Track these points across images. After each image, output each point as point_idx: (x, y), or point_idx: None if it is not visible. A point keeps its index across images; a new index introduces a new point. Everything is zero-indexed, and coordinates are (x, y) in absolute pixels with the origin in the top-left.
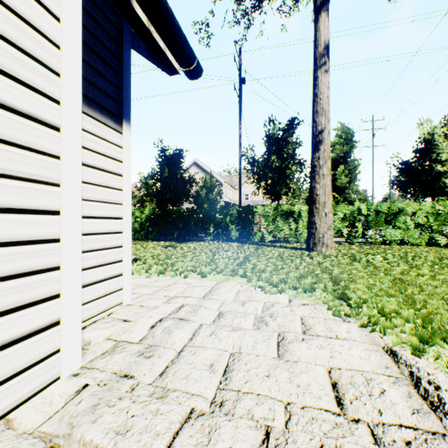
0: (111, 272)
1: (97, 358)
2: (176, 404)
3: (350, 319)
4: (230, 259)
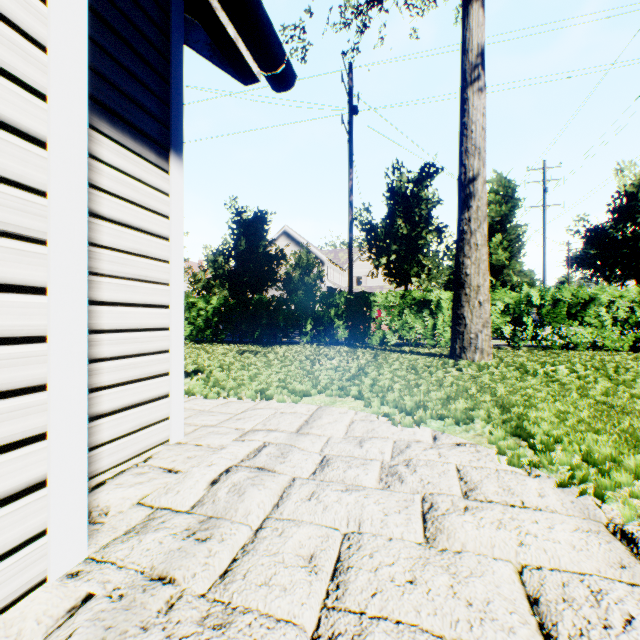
0: (151, 392)
1: (116, 541)
2: None
3: (538, 471)
4: (337, 371)
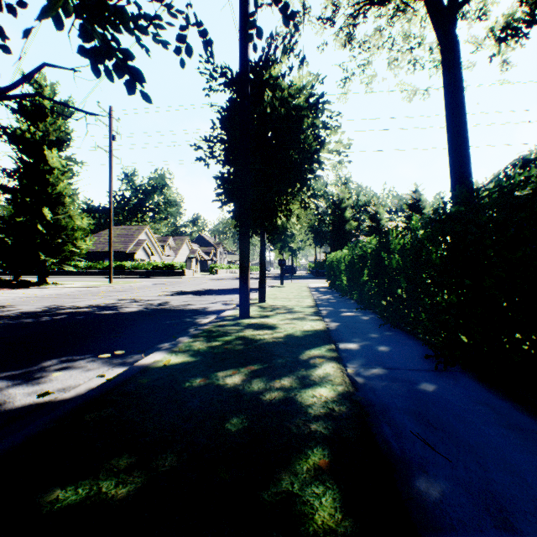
0: None
1: None
2: None
3: None
4: None
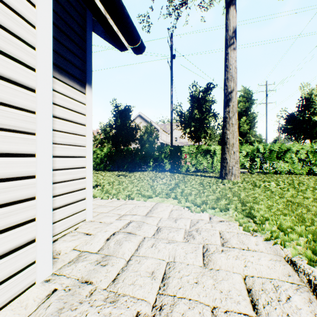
0: (77, 197)
1: (65, 266)
2: (125, 308)
3: (256, 234)
4: (165, 185)
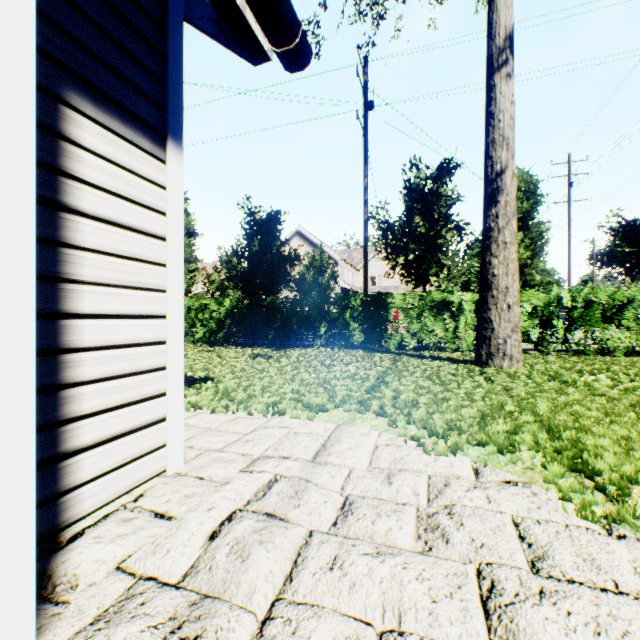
0: (145, 416)
1: (78, 638)
2: None
3: (621, 529)
4: (354, 379)
